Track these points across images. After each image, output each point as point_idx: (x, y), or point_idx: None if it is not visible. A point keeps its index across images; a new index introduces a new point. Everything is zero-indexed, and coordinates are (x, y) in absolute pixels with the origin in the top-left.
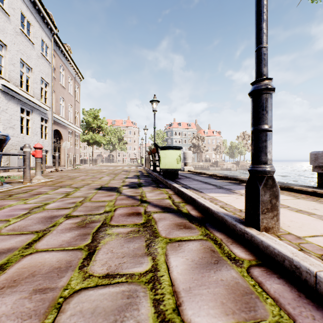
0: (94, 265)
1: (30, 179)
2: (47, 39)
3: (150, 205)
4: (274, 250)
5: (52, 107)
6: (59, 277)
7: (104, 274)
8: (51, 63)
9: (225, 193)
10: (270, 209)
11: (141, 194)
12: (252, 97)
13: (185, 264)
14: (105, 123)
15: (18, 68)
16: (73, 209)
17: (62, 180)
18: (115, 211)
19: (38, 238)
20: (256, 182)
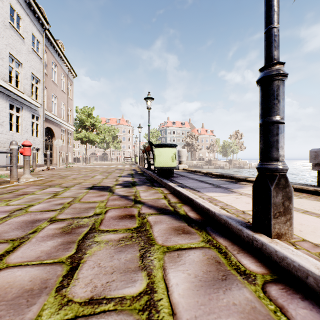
0: (76, 285)
1: (17, 178)
2: (38, 34)
3: (144, 206)
4: (293, 263)
5: (43, 104)
6: (29, 304)
7: (87, 298)
8: (43, 59)
9: (224, 192)
10: (283, 212)
11: (134, 193)
12: (261, 85)
13: (187, 281)
14: (98, 122)
15: (7, 63)
16: (59, 211)
17: (53, 179)
18: (106, 213)
19: (12, 249)
20: (266, 182)
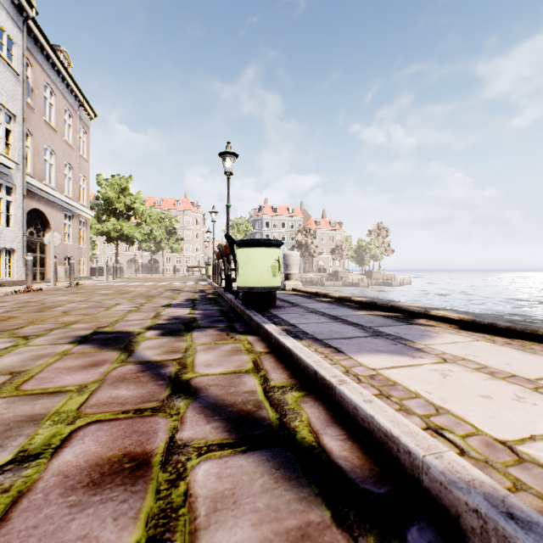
0: None
1: None
2: (12, 26)
3: (195, 404)
4: None
5: (23, 163)
6: None
7: None
8: (22, 75)
9: (400, 353)
10: None
11: (183, 354)
12: None
13: None
14: (140, 203)
15: None
16: None
17: (15, 314)
18: (57, 453)
19: None
20: None
